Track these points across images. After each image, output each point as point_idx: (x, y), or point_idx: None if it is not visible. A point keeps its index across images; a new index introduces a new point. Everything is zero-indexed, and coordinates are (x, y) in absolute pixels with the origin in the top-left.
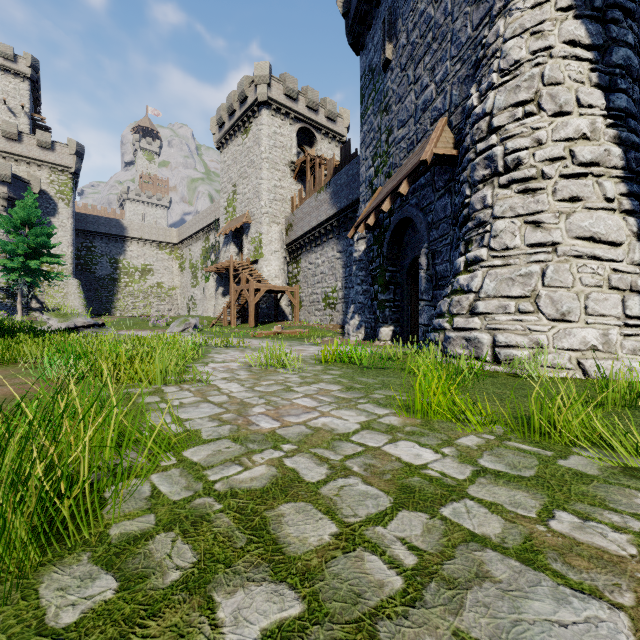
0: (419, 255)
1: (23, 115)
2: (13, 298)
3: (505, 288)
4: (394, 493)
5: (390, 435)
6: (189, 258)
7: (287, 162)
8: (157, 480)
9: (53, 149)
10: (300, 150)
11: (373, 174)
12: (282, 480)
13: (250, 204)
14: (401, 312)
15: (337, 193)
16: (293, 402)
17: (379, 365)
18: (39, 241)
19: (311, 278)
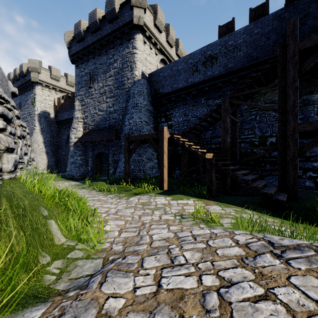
0: None
1: None
2: None
3: None
4: None
5: None
6: None
7: None
8: None
9: None
10: None
11: None
12: None
13: None
14: None
15: None
16: None
17: None
18: None
19: None
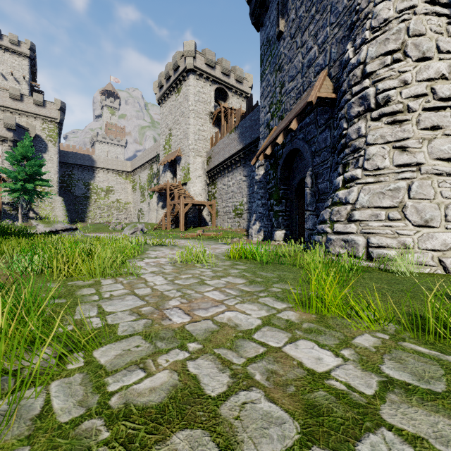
0: (305, 177)
1: (24, 83)
2: (17, 210)
3: (377, 200)
4: (300, 416)
5: (289, 333)
6: (139, 182)
7: (207, 112)
8: (55, 390)
9: (44, 106)
10: (217, 104)
11: (270, 118)
12: (181, 392)
13: (181, 143)
14: (291, 220)
15: (243, 133)
16: (204, 295)
17: (275, 261)
18: (33, 170)
19: (224, 195)
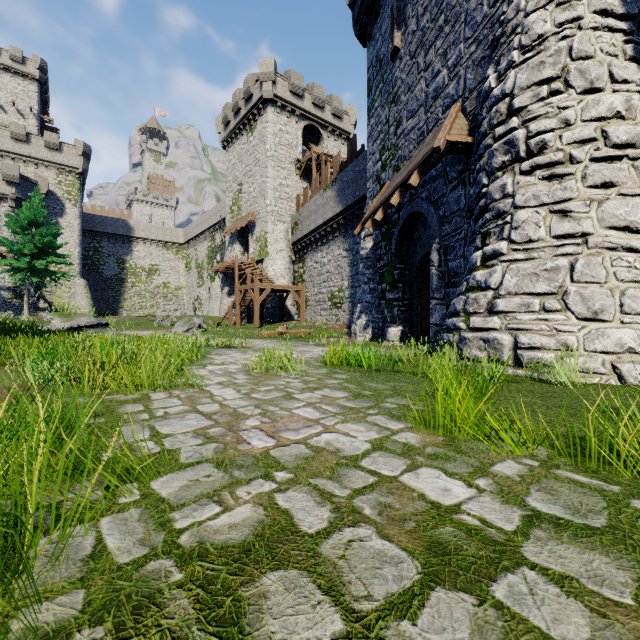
0: (430, 251)
1: (32, 117)
2: (21, 298)
3: (528, 284)
4: (421, 554)
5: (408, 459)
6: (195, 258)
7: (293, 160)
8: (107, 527)
9: (60, 150)
10: (306, 148)
11: (381, 168)
12: (270, 529)
13: (255, 203)
14: (410, 311)
15: (343, 190)
16: (293, 413)
17: (389, 368)
18: (45, 241)
19: (317, 277)
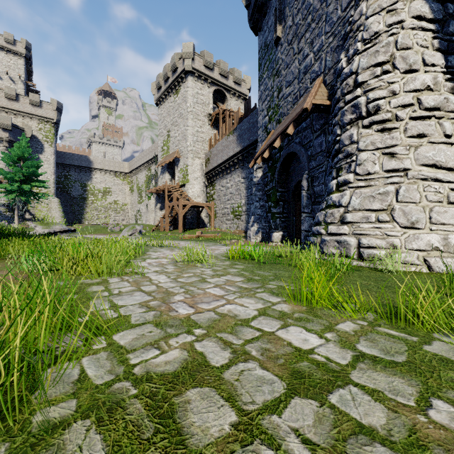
0: (301, 179)
1: (20, 82)
2: (12, 211)
3: (367, 203)
4: (287, 378)
5: (282, 321)
6: (137, 183)
7: (206, 114)
8: (86, 363)
9: (41, 106)
10: (215, 106)
11: (267, 121)
12: (191, 364)
13: (179, 144)
14: (288, 221)
15: (241, 136)
16: (206, 291)
17: (272, 261)
18: (30, 171)
19: (223, 197)
